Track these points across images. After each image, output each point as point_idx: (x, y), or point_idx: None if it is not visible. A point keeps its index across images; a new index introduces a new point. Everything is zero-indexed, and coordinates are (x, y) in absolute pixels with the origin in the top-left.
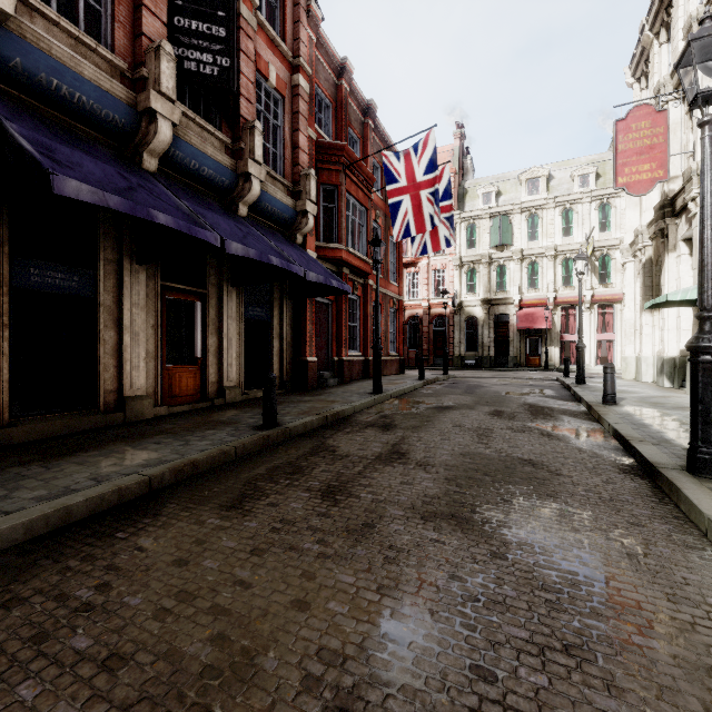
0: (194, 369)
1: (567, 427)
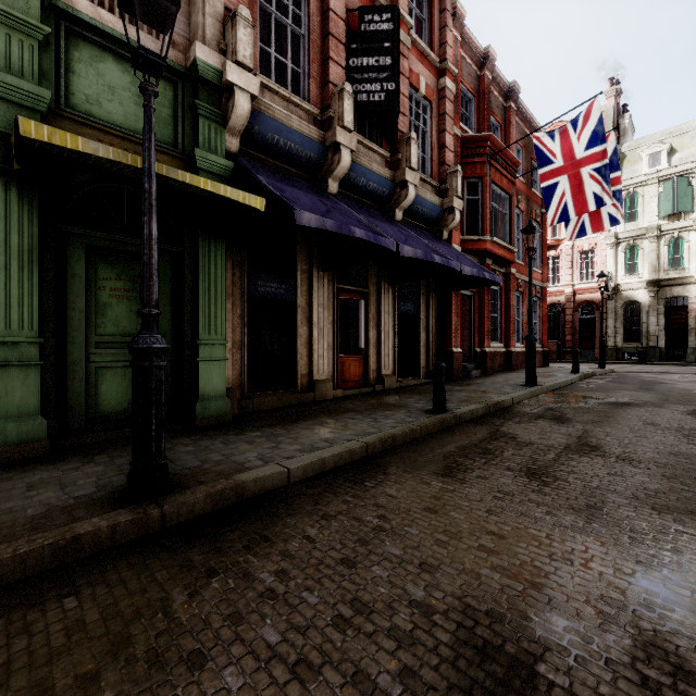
0: (358, 359)
1: None
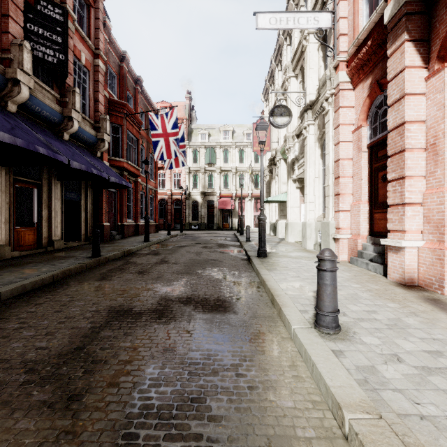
0: (33, 229)
1: (230, 250)
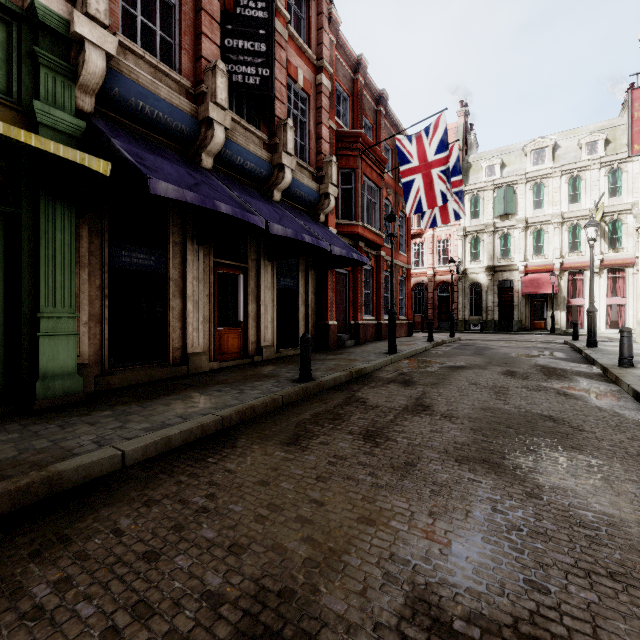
0: (238, 331)
1: (584, 388)
